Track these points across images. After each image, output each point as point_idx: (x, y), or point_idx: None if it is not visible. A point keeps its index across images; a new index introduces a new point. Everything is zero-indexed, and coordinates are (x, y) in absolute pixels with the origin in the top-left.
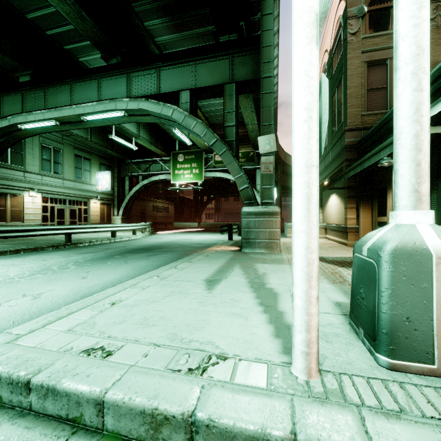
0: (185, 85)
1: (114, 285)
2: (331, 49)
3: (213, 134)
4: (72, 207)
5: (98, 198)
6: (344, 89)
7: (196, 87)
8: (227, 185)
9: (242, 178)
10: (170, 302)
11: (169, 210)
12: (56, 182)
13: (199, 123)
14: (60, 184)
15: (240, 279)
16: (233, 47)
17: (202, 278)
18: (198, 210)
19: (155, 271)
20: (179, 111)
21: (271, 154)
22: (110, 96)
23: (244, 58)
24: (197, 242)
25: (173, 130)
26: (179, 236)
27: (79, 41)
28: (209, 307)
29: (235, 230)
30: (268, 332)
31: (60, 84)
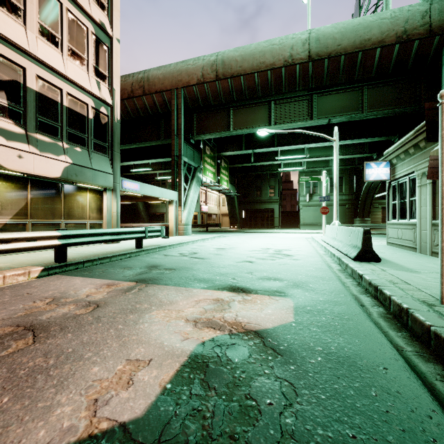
0: None
1: None
2: None
3: None
4: None
5: None
6: None
7: None
8: None
9: None
10: None
11: None
12: None
13: None
14: None
15: None
16: None
17: None
18: None
19: None
20: None
21: None
22: None
23: None
24: None
25: None
26: None
27: None
28: None
29: None
30: None
31: None
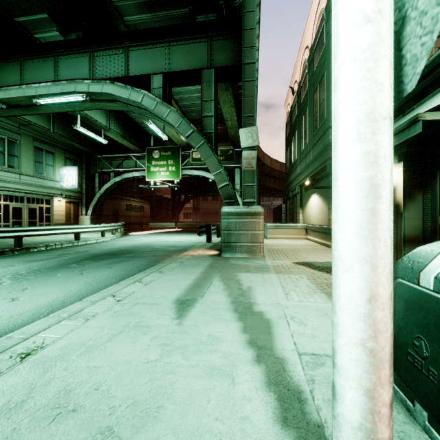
0: (157, 68)
1: (53, 310)
2: (312, 45)
3: (189, 125)
4: (31, 206)
5: (63, 195)
6: (327, 84)
7: (169, 71)
8: (206, 184)
9: (222, 175)
10: (119, 347)
11: (144, 209)
12: (11, 177)
13: (173, 112)
14: (16, 179)
15: (221, 297)
16: (211, 30)
17: (172, 297)
18: (175, 209)
19: (112, 288)
20: (150, 97)
21: (254, 148)
22: (69, 77)
23: (223, 43)
24: (172, 244)
25: (147, 123)
26: (153, 238)
27: (33, 13)
28: (176, 355)
29: (213, 231)
30: (269, 412)
31: (7, 60)
